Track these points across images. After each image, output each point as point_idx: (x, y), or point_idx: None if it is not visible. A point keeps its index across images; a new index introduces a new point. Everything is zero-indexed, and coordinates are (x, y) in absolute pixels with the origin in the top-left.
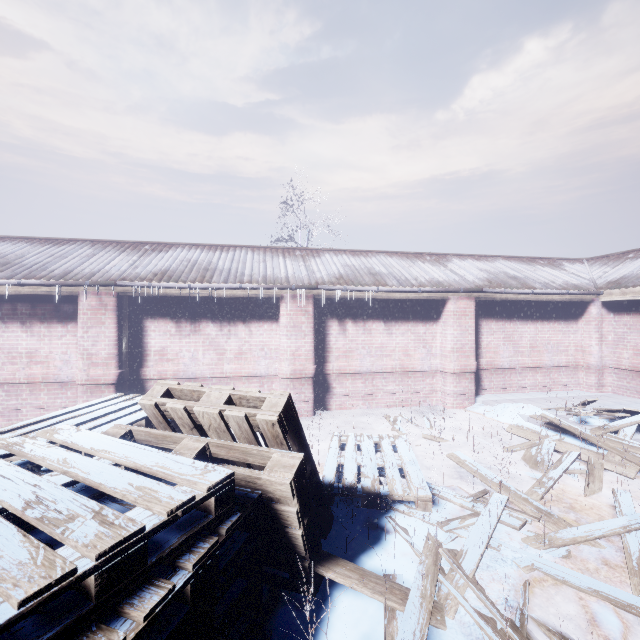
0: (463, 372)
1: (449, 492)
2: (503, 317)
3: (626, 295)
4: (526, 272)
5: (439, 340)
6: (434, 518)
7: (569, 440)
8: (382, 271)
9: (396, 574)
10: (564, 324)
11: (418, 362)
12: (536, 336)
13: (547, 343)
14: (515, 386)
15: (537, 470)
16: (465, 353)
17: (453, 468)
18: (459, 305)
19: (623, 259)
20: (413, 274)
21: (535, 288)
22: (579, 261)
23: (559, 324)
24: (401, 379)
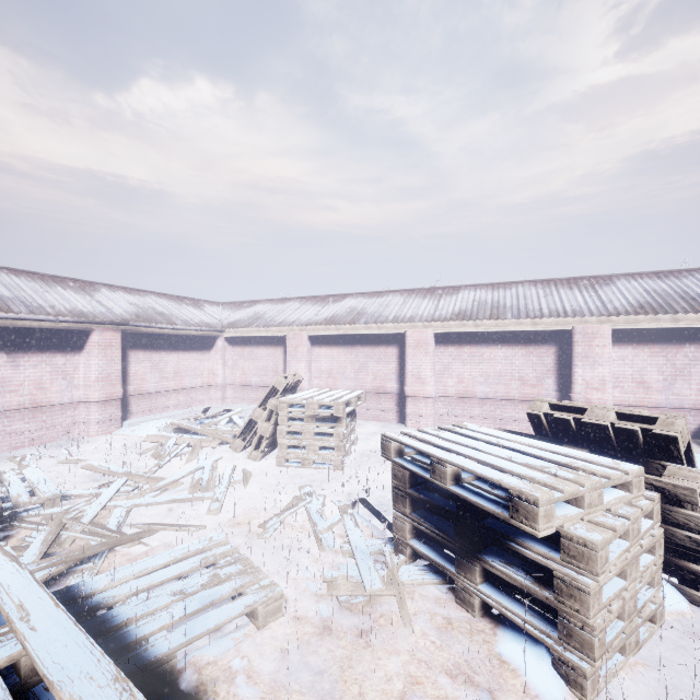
0: (109, 400)
1: (80, 490)
2: (151, 348)
3: (237, 333)
4: (173, 310)
5: (83, 371)
6: (62, 508)
7: (188, 436)
8: (4, 293)
9: (21, 545)
10: (201, 354)
11: (56, 395)
12: (179, 364)
13: (188, 369)
14: (161, 407)
15: (160, 459)
16: (112, 382)
17: (90, 479)
18: (105, 336)
19: (241, 307)
20: (50, 301)
21: (177, 324)
22: (217, 304)
23: (197, 354)
24: (33, 415)
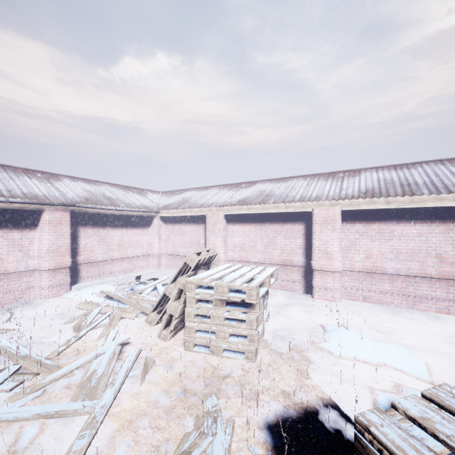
0: (59, 268)
1: None
2: (98, 225)
3: (169, 213)
4: (120, 195)
5: (37, 244)
6: None
7: (114, 304)
8: None
9: None
10: (141, 230)
11: (12, 264)
12: (123, 238)
13: (130, 242)
14: (107, 273)
15: (77, 332)
16: (61, 253)
17: None
18: (55, 215)
19: (174, 194)
20: (9, 186)
21: (119, 206)
22: (158, 192)
23: (138, 230)
24: None
